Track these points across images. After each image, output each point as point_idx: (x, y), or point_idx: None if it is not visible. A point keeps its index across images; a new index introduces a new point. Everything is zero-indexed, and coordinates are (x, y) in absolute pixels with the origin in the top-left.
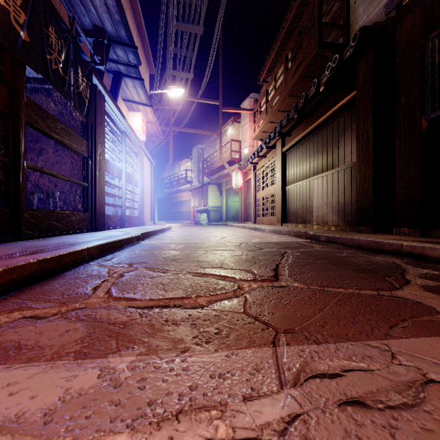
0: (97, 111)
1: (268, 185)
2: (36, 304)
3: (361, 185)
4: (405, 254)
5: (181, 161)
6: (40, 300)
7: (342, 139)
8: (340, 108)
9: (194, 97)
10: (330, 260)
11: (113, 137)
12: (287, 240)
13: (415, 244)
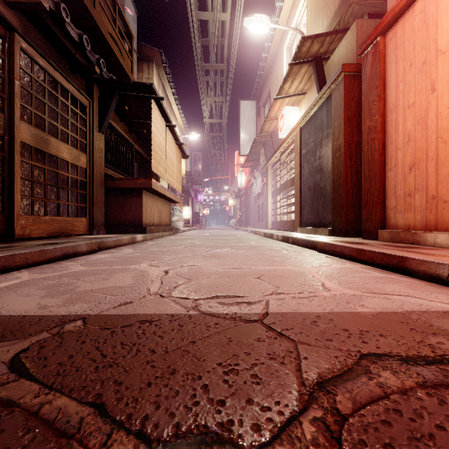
0: None
1: None
2: None
3: None
4: None
5: None
6: None
7: None
8: None
9: None
10: None
11: None
12: None
13: None
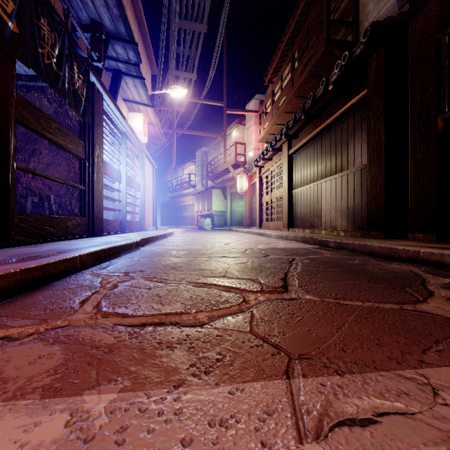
0: (95, 111)
1: (274, 189)
2: (12, 321)
3: (373, 188)
4: (422, 261)
5: (185, 165)
6: (18, 316)
7: (351, 140)
8: (350, 108)
9: (198, 99)
10: (342, 268)
11: (112, 138)
12: (295, 246)
13: (433, 251)
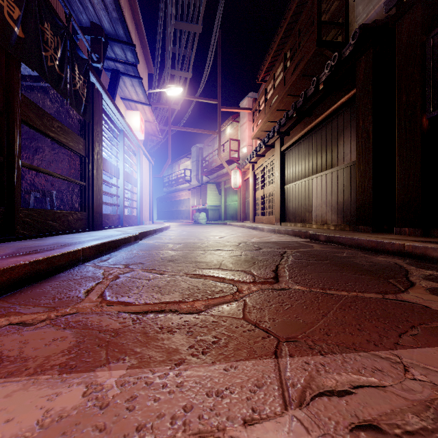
0: (94, 110)
1: (267, 184)
2: (24, 308)
3: (361, 184)
4: (407, 254)
5: (180, 161)
6: (29, 304)
7: (341, 138)
8: (339, 106)
9: (193, 97)
10: (331, 261)
11: (111, 135)
12: (286, 239)
13: (417, 244)
